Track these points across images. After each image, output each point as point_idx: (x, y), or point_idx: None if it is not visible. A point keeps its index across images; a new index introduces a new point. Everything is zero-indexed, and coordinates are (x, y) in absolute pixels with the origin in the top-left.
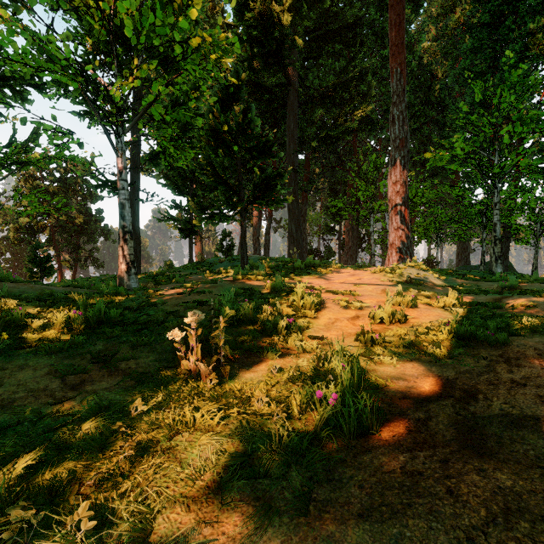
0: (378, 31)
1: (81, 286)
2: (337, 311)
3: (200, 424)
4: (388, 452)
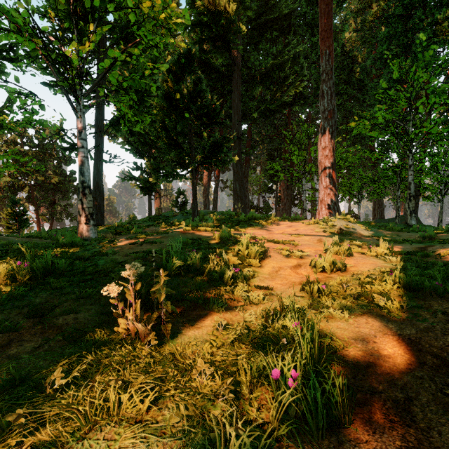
0: (309, 22)
1: (40, 236)
2: (280, 260)
3: (126, 410)
4: None
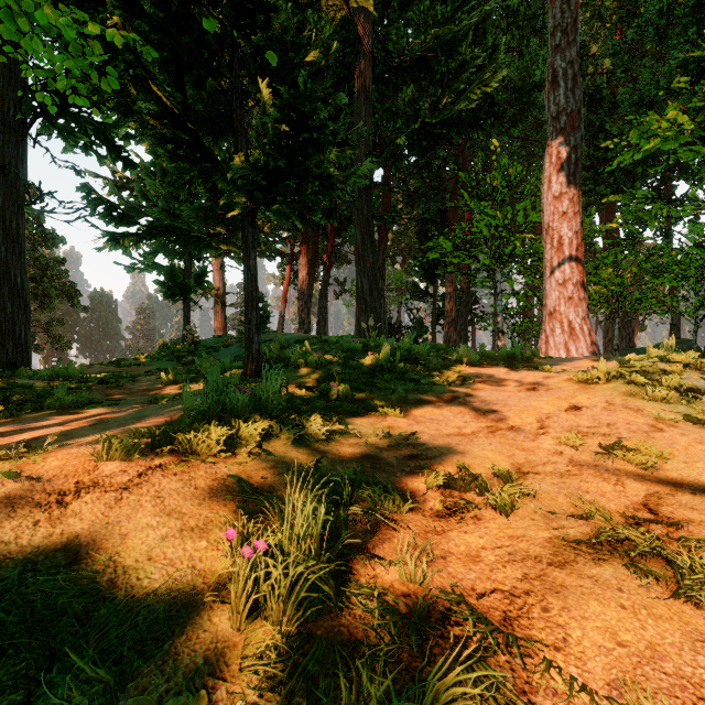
0: None
1: None
2: None
3: None
4: None
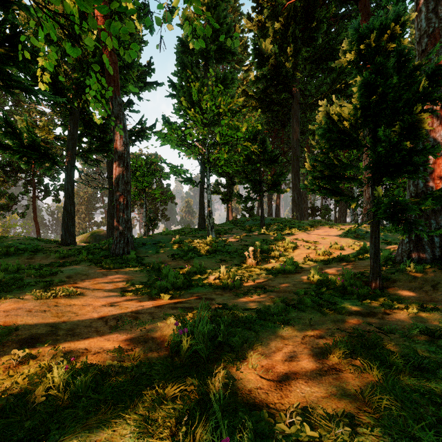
0: None
1: (196, 236)
2: (303, 250)
3: (255, 271)
4: (292, 274)
